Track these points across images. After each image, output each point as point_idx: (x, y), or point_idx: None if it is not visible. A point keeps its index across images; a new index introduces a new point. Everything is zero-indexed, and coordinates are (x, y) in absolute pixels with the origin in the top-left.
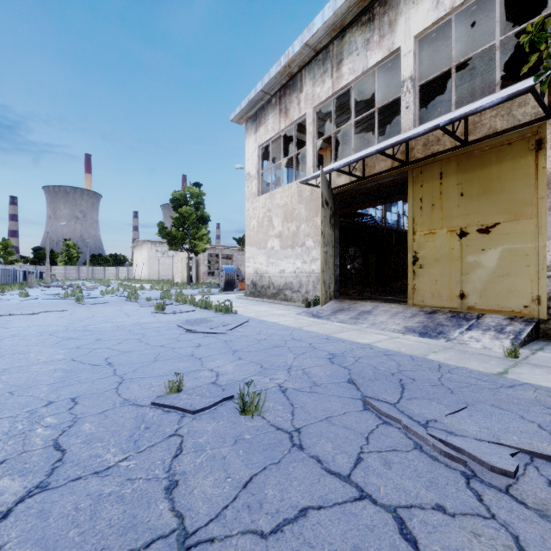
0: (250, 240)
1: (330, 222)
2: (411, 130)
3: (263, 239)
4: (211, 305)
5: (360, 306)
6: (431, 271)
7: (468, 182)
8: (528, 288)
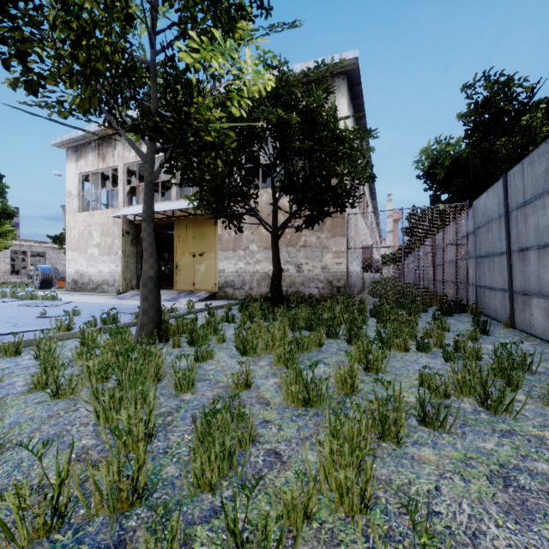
0: (71, 246)
1: (132, 243)
2: (173, 202)
3: (84, 247)
4: (37, 296)
5: None
6: (183, 273)
7: (196, 232)
8: (213, 280)
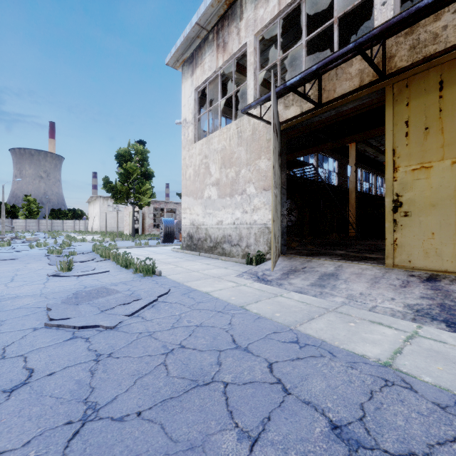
0: (186, 190)
1: (278, 160)
2: None
3: (200, 188)
4: (132, 262)
5: (317, 266)
6: (424, 220)
7: None
8: None
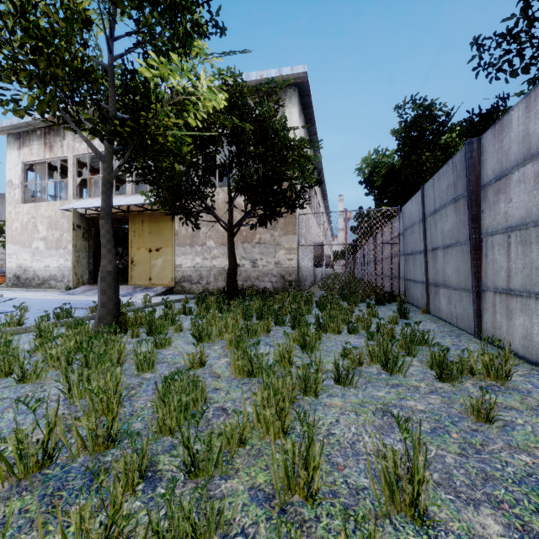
0: (12, 239)
1: (83, 237)
2: (128, 197)
3: (28, 240)
4: None
5: None
6: (139, 267)
7: (152, 227)
8: (170, 275)
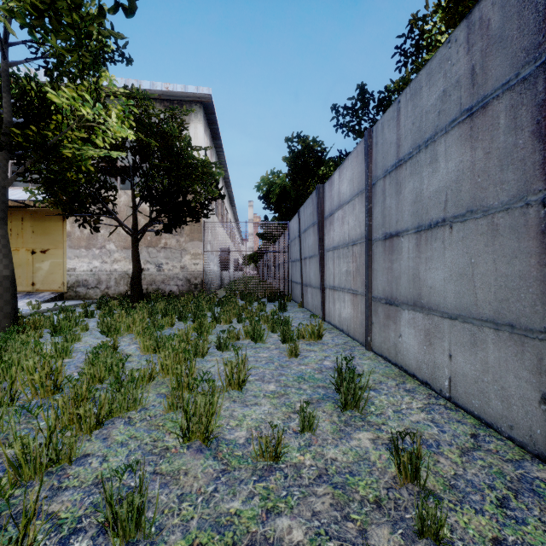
0: None
1: None
2: None
3: None
4: None
5: None
6: (17, 271)
7: (37, 226)
8: (60, 279)
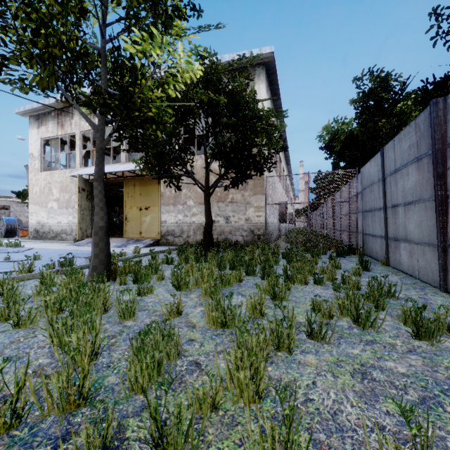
0: (33, 201)
1: (87, 198)
2: (122, 165)
3: (45, 201)
4: (2, 244)
5: None
6: (131, 223)
7: (142, 190)
8: (157, 229)
